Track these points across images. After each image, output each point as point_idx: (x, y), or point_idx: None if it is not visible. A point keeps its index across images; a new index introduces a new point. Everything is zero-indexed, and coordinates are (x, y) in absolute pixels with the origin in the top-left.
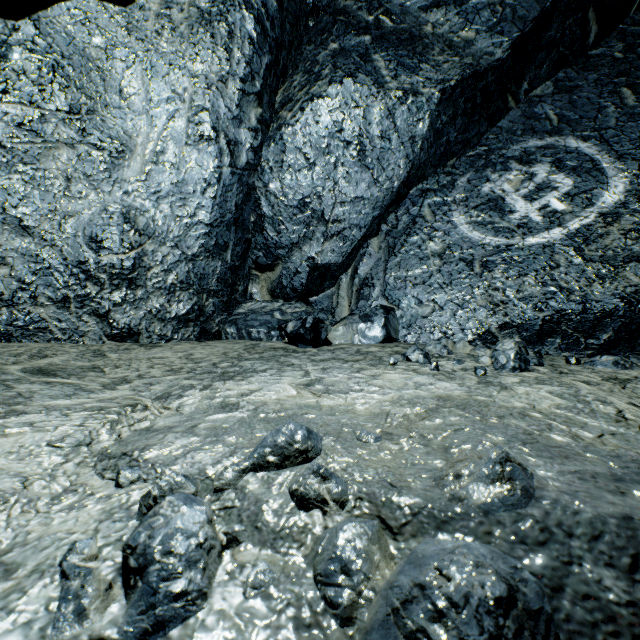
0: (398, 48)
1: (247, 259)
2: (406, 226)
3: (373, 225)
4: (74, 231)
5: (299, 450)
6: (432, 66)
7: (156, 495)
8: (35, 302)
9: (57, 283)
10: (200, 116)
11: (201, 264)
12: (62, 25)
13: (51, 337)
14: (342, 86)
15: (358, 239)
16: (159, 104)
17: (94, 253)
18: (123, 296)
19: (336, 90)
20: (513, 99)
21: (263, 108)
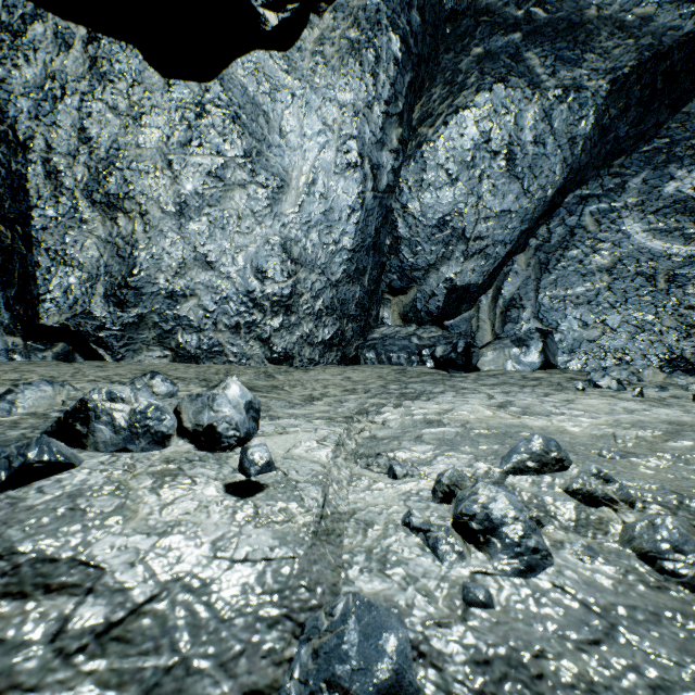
0: (555, 41)
1: (380, 283)
2: (562, 239)
3: (520, 240)
4: (244, 263)
5: (555, 459)
6: (598, 55)
7: (447, 483)
8: (215, 328)
9: (231, 311)
10: (348, 144)
11: (343, 290)
12: (238, 79)
13: (226, 359)
14: (491, 93)
15: (502, 256)
16: (311, 138)
17: (260, 283)
18: (280, 322)
19: (484, 98)
20: None
21: (403, 127)
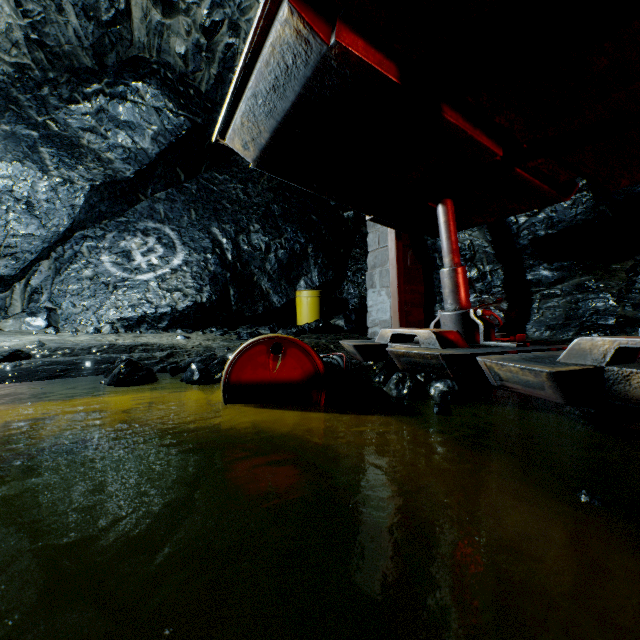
0: (61, 150)
1: None
2: (71, 257)
3: (44, 252)
4: None
5: None
6: (86, 169)
7: None
8: None
9: None
10: None
11: None
12: None
13: None
14: (13, 166)
15: (31, 260)
16: None
17: None
18: None
19: (7, 166)
20: (144, 196)
21: None
